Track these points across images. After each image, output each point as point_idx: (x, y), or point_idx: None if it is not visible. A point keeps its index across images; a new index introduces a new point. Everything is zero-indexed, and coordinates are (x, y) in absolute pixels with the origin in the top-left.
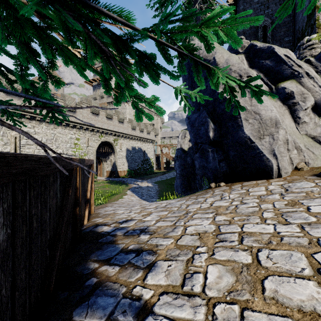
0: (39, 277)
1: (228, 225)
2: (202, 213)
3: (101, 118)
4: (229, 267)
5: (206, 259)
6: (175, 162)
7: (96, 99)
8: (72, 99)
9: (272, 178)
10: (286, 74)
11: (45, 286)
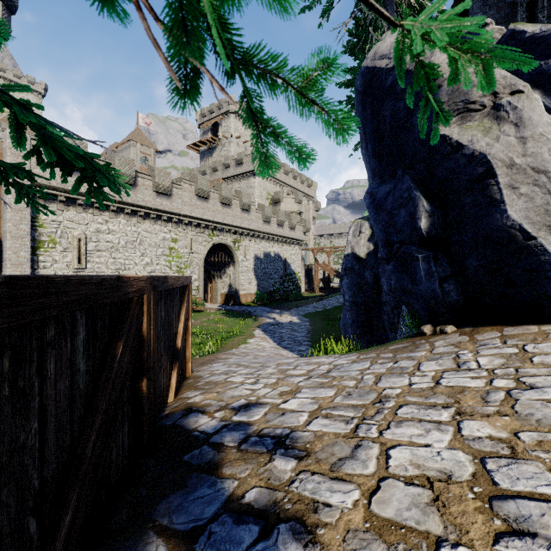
0: None
1: (511, 461)
2: (421, 406)
3: (212, 205)
4: None
5: None
6: (342, 279)
7: (205, 174)
8: (166, 173)
9: None
10: None
11: None
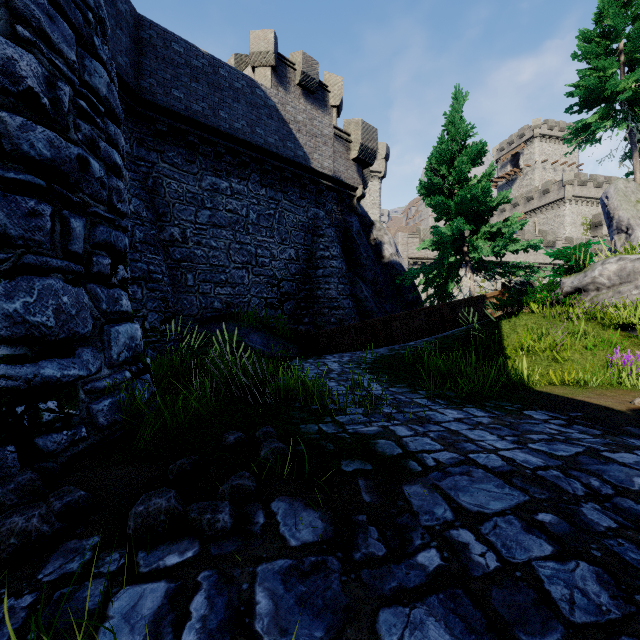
0: None
1: None
2: None
3: None
4: None
5: None
6: None
7: (503, 211)
8: None
9: None
10: None
11: None
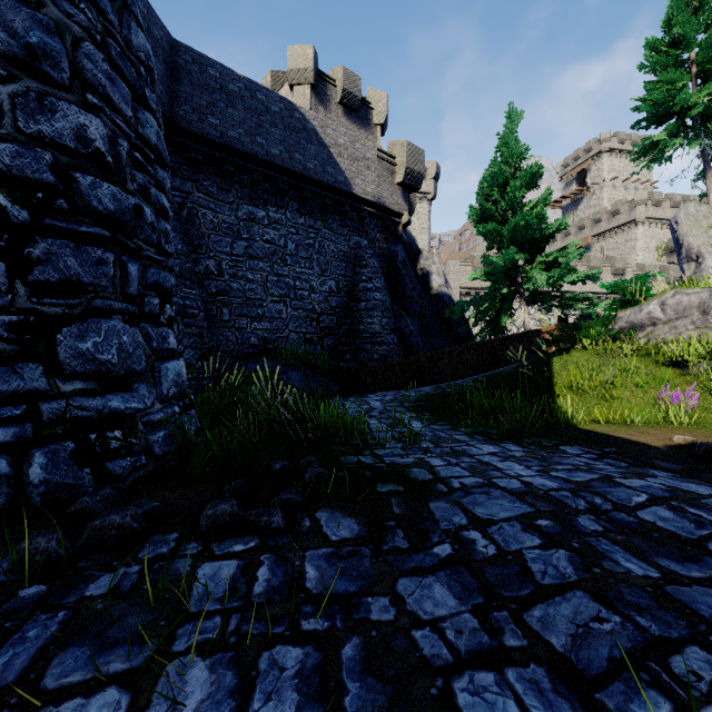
0: None
1: None
2: None
3: None
4: None
5: None
6: None
7: (568, 235)
8: None
9: None
10: None
11: None
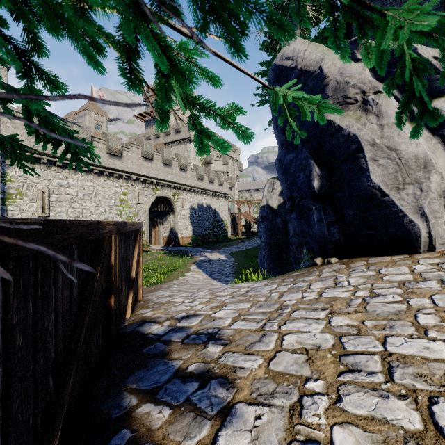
0: (30, 431)
1: (356, 336)
2: (307, 310)
3: (156, 165)
4: (378, 436)
5: (326, 409)
6: (259, 225)
7: (149, 139)
8: (118, 139)
9: (418, 253)
10: (437, 87)
11: (46, 440)
